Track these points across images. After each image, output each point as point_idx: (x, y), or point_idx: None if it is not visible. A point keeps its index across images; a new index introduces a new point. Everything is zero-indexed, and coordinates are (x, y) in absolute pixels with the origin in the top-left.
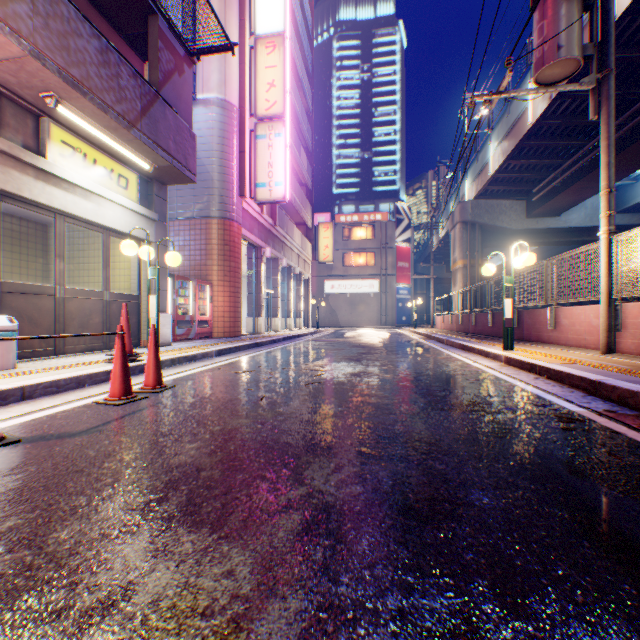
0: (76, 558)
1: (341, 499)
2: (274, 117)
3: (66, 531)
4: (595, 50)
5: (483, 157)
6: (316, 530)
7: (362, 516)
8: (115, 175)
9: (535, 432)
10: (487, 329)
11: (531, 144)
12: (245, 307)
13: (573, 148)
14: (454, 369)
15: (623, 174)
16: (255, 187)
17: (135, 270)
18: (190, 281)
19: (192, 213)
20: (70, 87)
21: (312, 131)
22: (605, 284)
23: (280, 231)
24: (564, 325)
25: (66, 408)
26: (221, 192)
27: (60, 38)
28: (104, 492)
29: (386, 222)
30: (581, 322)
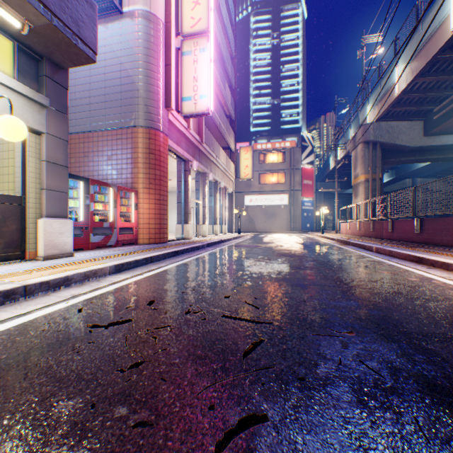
0: None
1: None
2: (199, 33)
3: None
4: None
5: (387, 81)
6: None
7: None
8: None
9: None
10: (411, 236)
11: (446, 57)
12: None
13: None
14: None
15: None
16: (181, 101)
17: (20, 166)
18: (109, 186)
19: (119, 123)
20: None
21: (235, 72)
22: None
23: (207, 148)
24: None
25: None
26: (146, 102)
27: None
28: None
29: (294, 148)
30: None
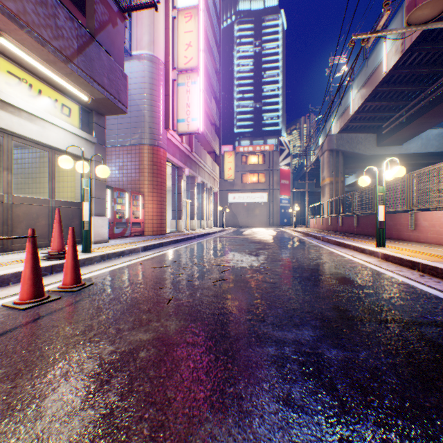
0: None
1: None
2: (191, 69)
3: None
4: None
5: (345, 101)
6: None
7: None
8: (59, 104)
9: None
10: (352, 229)
11: (384, 89)
12: (171, 212)
13: (416, 92)
14: (341, 265)
15: None
16: (176, 122)
17: (78, 182)
18: (126, 192)
19: (129, 141)
20: (6, 18)
21: (219, 85)
22: None
23: (196, 156)
24: (424, 226)
25: None
26: (150, 125)
27: None
28: None
29: (272, 151)
30: (441, 224)
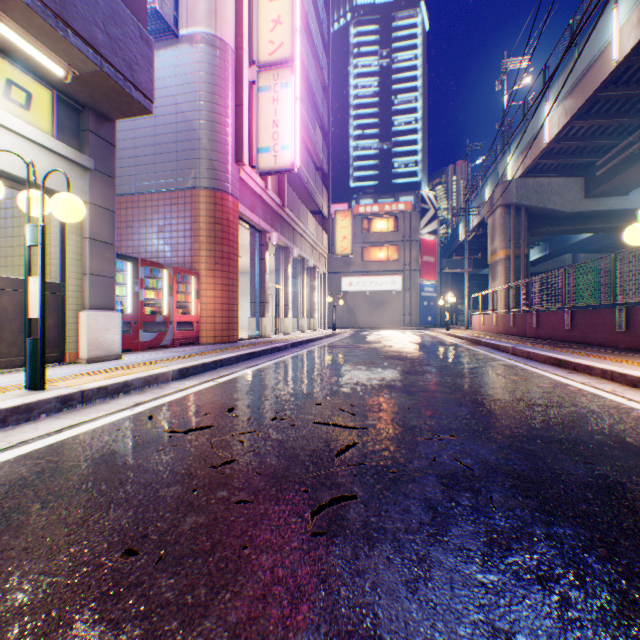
0: None
1: None
2: (280, 63)
3: None
4: None
5: (534, 124)
6: None
7: None
8: None
9: None
10: (560, 333)
11: (609, 95)
12: None
13: None
14: (629, 426)
15: None
16: (256, 153)
17: (57, 245)
18: (163, 268)
19: (174, 183)
20: None
21: (328, 108)
22: None
23: (290, 215)
24: None
25: None
26: (210, 155)
27: None
28: None
29: (410, 212)
30: None
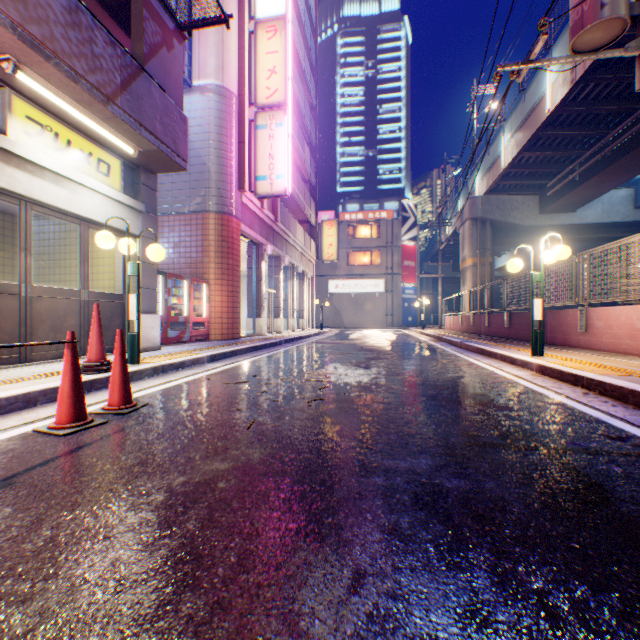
0: None
1: None
2: (275, 106)
3: None
4: None
5: (495, 150)
6: None
7: None
8: (94, 159)
9: None
10: (503, 331)
11: (548, 134)
12: (247, 307)
13: (593, 138)
14: (480, 380)
15: None
16: (255, 180)
17: (120, 267)
18: (184, 279)
19: (188, 207)
20: (28, 47)
21: (316, 126)
22: None
23: (282, 228)
24: (598, 328)
25: None
26: (218, 185)
27: None
28: None
29: (392, 220)
30: (620, 324)
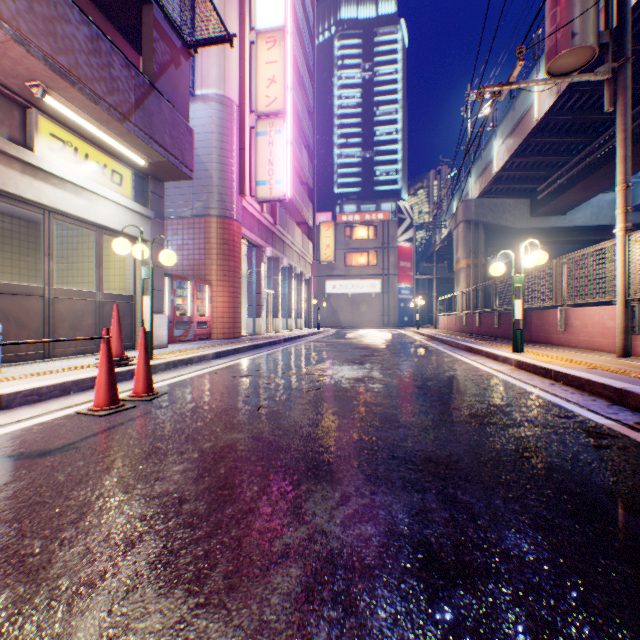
0: (7, 639)
1: (349, 545)
2: (274, 114)
3: (5, 594)
4: (610, 38)
5: (487, 155)
6: (319, 594)
7: (376, 571)
8: (108, 171)
9: (565, 451)
10: (492, 330)
11: (537, 141)
12: (246, 307)
13: (580, 145)
14: (463, 373)
15: (631, 171)
16: (255, 185)
17: (130, 270)
18: (188, 281)
19: (191, 211)
20: (57, 75)
21: (313, 129)
22: (621, 284)
23: (281, 230)
24: (575, 327)
25: (45, 419)
26: (220, 190)
27: (46, 23)
28: (64, 533)
29: (388, 221)
30: (594, 324)
